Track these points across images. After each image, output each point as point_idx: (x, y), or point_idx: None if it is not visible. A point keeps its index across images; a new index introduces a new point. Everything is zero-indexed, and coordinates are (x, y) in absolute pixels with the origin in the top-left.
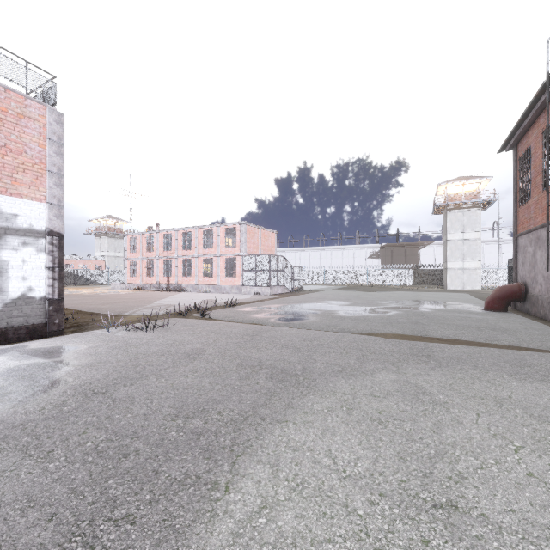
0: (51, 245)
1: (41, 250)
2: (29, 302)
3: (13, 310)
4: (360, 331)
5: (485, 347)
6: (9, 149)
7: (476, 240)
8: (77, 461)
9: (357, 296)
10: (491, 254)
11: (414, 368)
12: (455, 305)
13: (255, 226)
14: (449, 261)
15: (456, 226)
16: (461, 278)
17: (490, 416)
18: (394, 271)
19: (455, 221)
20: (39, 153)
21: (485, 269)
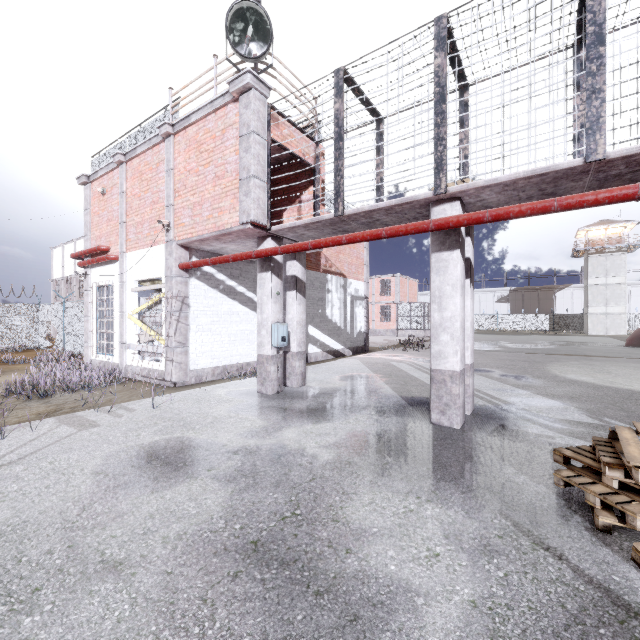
0: (366, 304)
1: (363, 307)
2: (361, 334)
3: (358, 338)
4: (541, 353)
5: (622, 358)
6: (357, 257)
7: (621, 284)
8: (500, 368)
9: (506, 338)
10: (638, 298)
11: (585, 361)
12: (601, 344)
13: (405, 277)
14: (590, 306)
15: (598, 271)
16: (603, 323)
17: (620, 367)
18: (528, 316)
19: (597, 265)
20: (363, 256)
21: (632, 314)
